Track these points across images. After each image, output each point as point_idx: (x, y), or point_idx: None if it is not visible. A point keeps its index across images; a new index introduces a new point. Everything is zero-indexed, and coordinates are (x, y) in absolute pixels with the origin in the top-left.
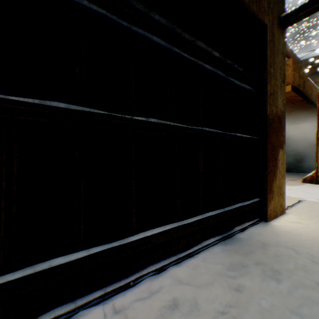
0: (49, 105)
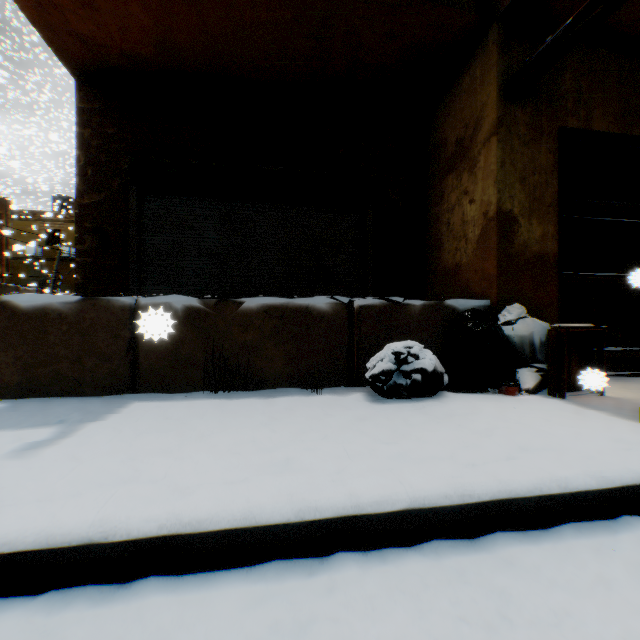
0: (604, 275)
